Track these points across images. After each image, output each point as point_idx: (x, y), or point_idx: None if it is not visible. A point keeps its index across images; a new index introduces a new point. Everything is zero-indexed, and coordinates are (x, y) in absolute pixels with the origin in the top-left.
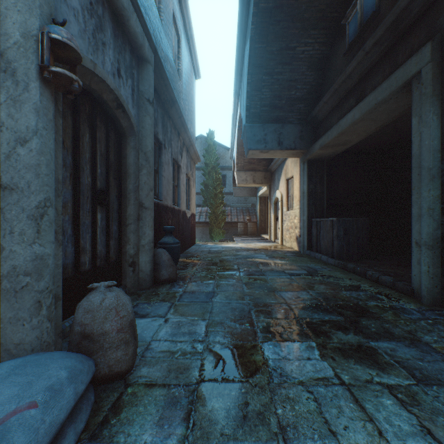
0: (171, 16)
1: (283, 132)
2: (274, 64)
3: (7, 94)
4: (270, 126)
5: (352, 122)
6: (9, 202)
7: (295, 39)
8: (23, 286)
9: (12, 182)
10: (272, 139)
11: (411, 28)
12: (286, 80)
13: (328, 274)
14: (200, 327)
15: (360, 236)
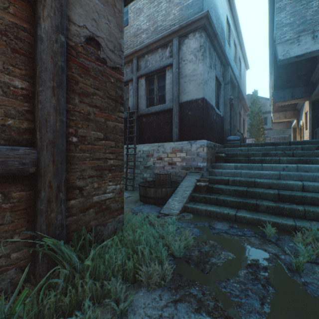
0: (238, 59)
1: (294, 92)
2: (286, 65)
3: (224, 107)
4: (286, 90)
5: None
6: (224, 121)
7: None
8: (227, 132)
9: (225, 119)
10: (287, 95)
11: None
12: (294, 69)
13: None
14: None
15: None
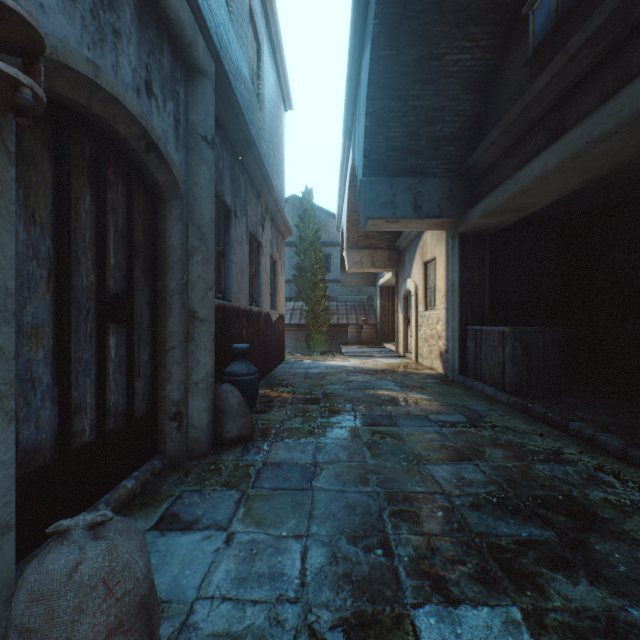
0: (245, 8)
1: (422, 191)
2: (409, 82)
3: None
4: (402, 181)
5: (542, 174)
6: None
7: (444, 41)
8: None
9: None
10: (404, 201)
11: None
12: (427, 109)
13: (502, 423)
14: (292, 560)
15: (548, 358)
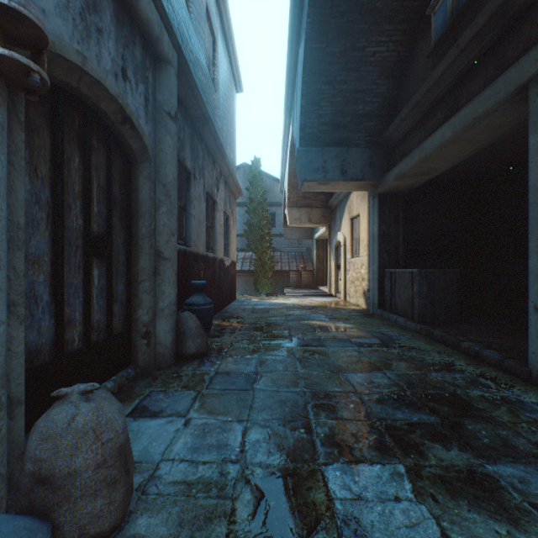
0: (203, 9)
1: (347, 158)
2: (336, 70)
3: None
4: (331, 151)
5: (441, 144)
6: None
7: (364, 36)
8: None
9: None
10: (333, 167)
11: (527, 12)
12: (351, 91)
13: (408, 344)
14: (235, 436)
15: (448, 293)
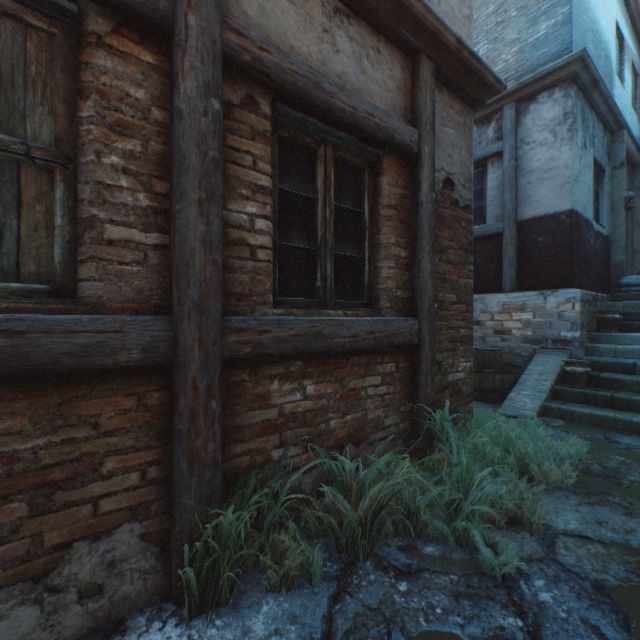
0: None
1: None
2: None
3: (611, 216)
4: None
5: None
6: (612, 246)
7: None
8: (617, 268)
9: (613, 240)
10: None
11: None
12: None
13: None
14: None
15: None
